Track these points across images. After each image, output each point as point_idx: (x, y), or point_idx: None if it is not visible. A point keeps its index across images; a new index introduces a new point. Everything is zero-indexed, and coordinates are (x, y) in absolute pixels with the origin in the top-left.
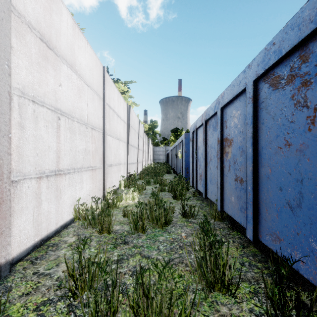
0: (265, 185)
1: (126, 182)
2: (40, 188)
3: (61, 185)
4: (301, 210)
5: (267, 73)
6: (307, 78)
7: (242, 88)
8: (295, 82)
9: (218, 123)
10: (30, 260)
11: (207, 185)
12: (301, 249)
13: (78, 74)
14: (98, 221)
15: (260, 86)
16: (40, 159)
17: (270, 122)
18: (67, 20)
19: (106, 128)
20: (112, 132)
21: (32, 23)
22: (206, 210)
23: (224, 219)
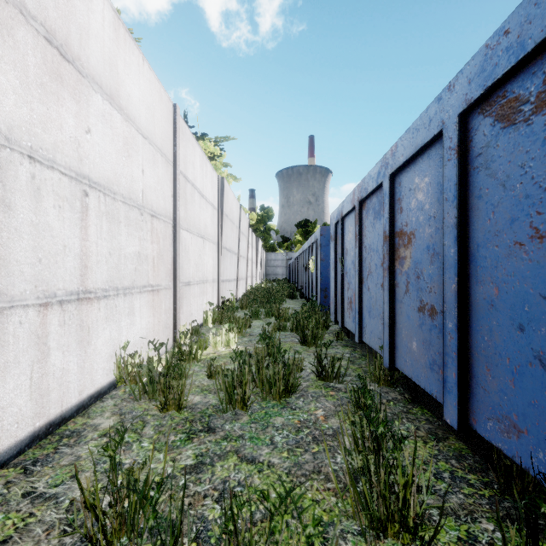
0: (485, 321)
1: (216, 313)
2: (47, 326)
3: (89, 319)
4: None
5: (490, 96)
6: None
7: (436, 132)
8: None
9: (385, 204)
10: (22, 466)
11: (362, 320)
12: None
13: (125, 114)
14: (158, 387)
15: (473, 124)
16: (47, 269)
17: (496, 193)
18: (102, 10)
19: (180, 215)
20: (191, 225)
21: (30, 6)
22: (361, 365)
23: (396, 383)
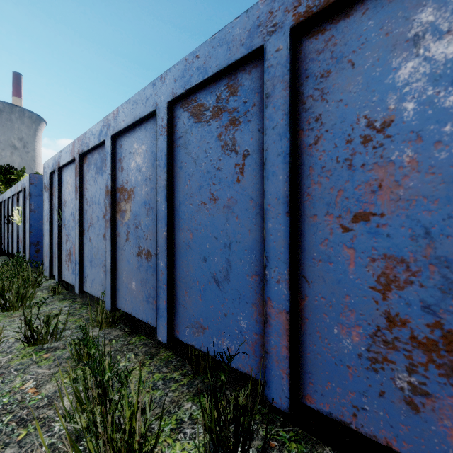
0: (185, 257)
1: None
2: None
3: None
4: (230, 283)
5: (187, 97)
6: (236, 115)
7: (151, 110)
8: (222, 118)
9: (107, 161)
10: None
11: (84, 271)
12: (230, 333)
13: None
14: None
15: (177, 113)
16: None
17: (191, 166)
18: None
19: None
20: None
21: None
22: (82, 314)
23: (118, 322)
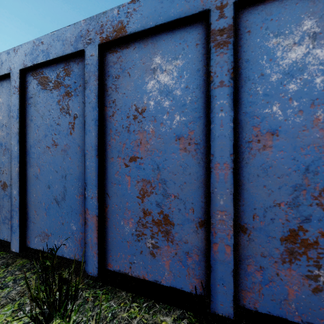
0: (34, 186)
1: None
2: None
3: None
4: (66, 202)
5: (36, 69)
6: (70, 90)
7: (6, 72)
8: (61, 89)
9: None
10: None
11: None
12: (66, 235)
13: None
14: None
15: (28, 79)
16: None
17: (39, 120)
18: None
19: None
20: None
21: None
22: None
23: None
